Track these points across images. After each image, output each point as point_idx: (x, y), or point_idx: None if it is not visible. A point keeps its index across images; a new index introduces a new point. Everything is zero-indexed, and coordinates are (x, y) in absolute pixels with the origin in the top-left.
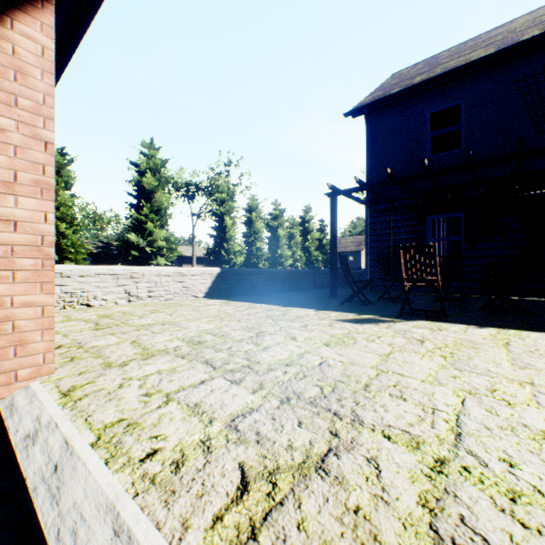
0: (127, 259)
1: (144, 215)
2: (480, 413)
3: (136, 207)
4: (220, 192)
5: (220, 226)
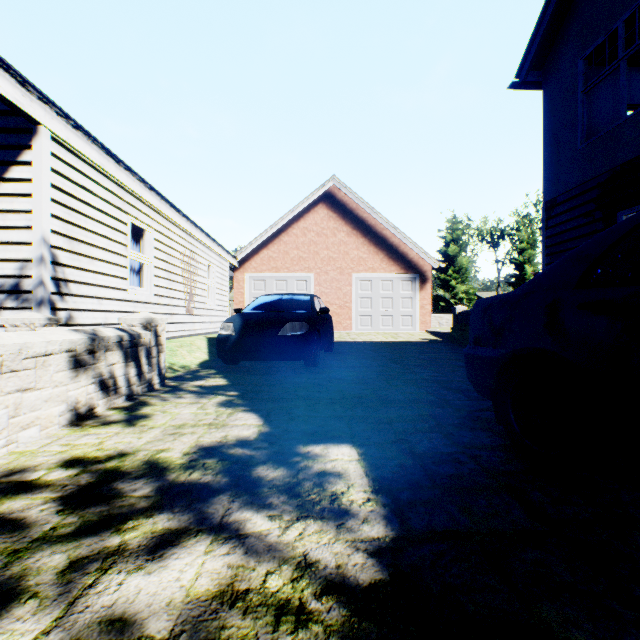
0: (436, 308)
1: (448, 275)
2: None
3: (443, 269)
4: (519, 241)
5: (518, 274)
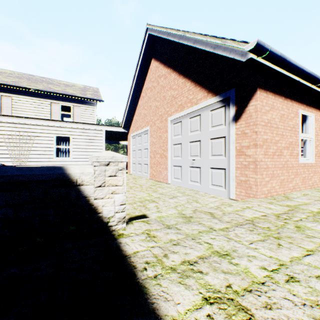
0: None
1: None
2: (249, 252)
3: None
4: None
5: None
